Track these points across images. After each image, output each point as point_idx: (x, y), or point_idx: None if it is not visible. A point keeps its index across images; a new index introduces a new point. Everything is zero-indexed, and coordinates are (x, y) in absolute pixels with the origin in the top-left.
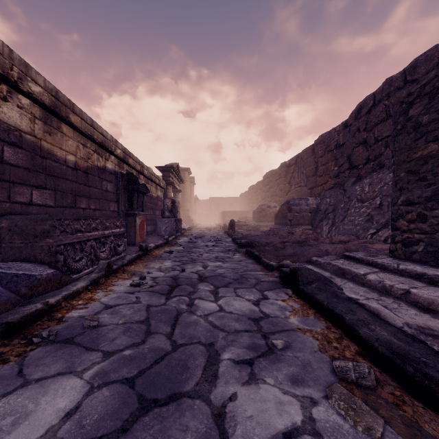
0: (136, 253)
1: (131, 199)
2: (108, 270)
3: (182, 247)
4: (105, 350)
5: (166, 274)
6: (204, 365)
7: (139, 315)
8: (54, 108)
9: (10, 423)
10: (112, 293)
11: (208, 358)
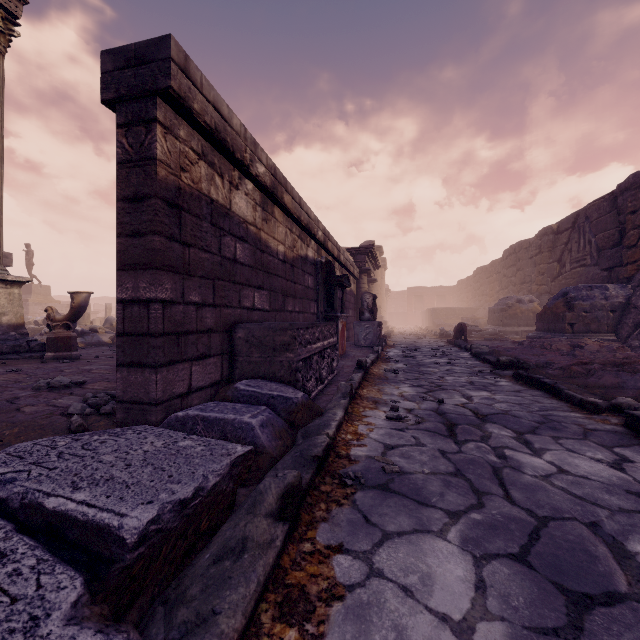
0: (358, 372)
1: (329, 297)
2: (351, 395)
3: (404, 365)
4: (443, 508)
5: (421, 406)
6: (610, 555)
7: (442, 464)
8: (273, 190)
9: (417, 582)
10: (375, 428)
11: (606, 545)
